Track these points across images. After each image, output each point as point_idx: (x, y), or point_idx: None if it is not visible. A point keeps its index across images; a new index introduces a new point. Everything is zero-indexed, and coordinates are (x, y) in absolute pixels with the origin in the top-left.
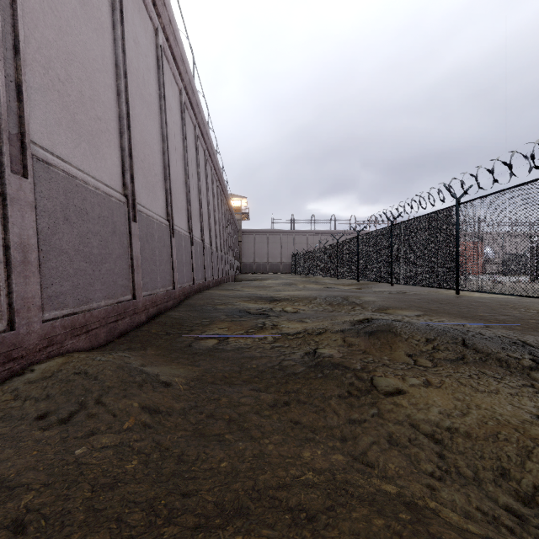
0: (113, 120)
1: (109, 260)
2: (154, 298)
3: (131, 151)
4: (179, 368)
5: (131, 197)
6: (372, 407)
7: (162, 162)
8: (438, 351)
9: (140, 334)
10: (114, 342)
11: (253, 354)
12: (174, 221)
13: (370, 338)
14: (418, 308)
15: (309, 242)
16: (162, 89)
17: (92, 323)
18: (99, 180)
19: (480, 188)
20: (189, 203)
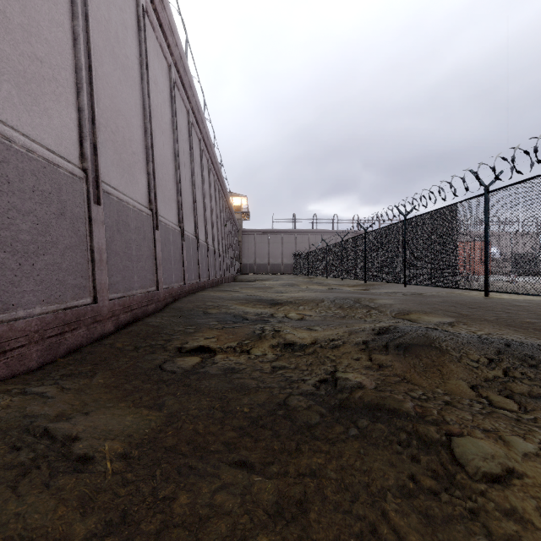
0: (65, 69)
1: (51, 251)
2: (127, 301)
3: (94, 114)
4: (127, 415)
5: (94, 173)
6: (473, 524)
7: (144, 140)
8: (515, 381)
9: (97, 350)
10: (54, 363)
11: (247, 385)
12: (160, 211)
13: (406, 358)
14: (446, 313)
15: (311, 242)
16: (144, 55)
17: (12, 340)
18: (37, 142)
19: (517, 171)
20: (179, 193)
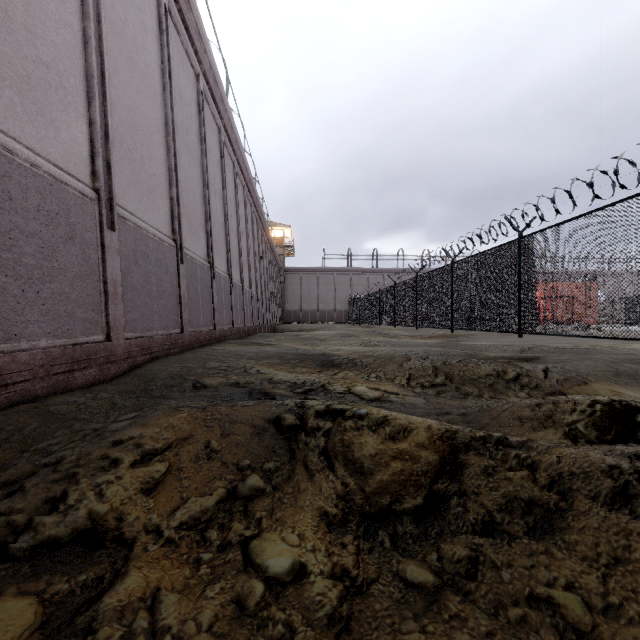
0: None
1: None
2: None
3: None
4: None
5: None
6: None
7: (82, 58)
8: None
9: None
10: None
11: None
12: (125, 202)
13: None
14: None
15: (370, 283)
16: None
17: None
18: None
19: None
20: (173, 186)
